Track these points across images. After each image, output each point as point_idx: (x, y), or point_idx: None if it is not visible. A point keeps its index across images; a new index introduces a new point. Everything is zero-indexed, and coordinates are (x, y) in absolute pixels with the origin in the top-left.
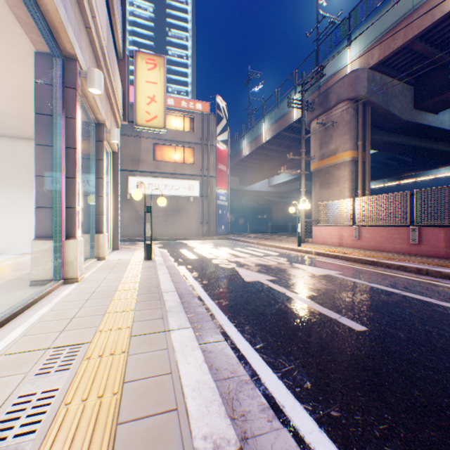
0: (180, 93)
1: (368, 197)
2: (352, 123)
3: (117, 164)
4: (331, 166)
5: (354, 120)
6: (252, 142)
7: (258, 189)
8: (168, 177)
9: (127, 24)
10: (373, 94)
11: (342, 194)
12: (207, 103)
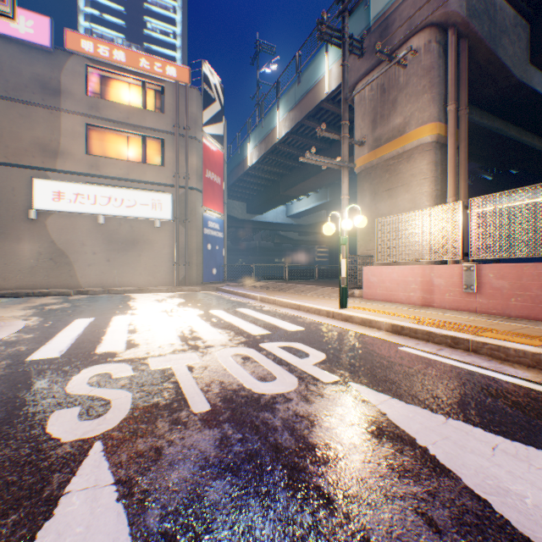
0: None
1: (508, 194)
2: (438, 70)
3: None
4: (395, 158)
5: (441, 65)
6: (260, 143)
7: (272, 220)
8: (115, 185)
9: None
10: (475, 16)
11: (418, 206)
12: (185, 68)
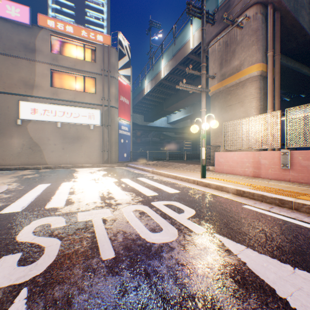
0: None
1: None
2: (261, 31)
3: None
4: (234, 86)
5: (263, 28)
6: (152, 80)
7: (159, 125)
8: (67, 104)
9: None
10: None
11: (249, 115)
12: (108, 36)
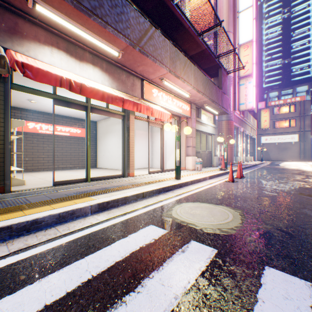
0: (301, 69)
1: None
2: None
3: (255, 140)
4: None
5: None
6: None
7: None
8: (279, 134)
9: (263, 47)
10: None
11: None
12: (302, 96)
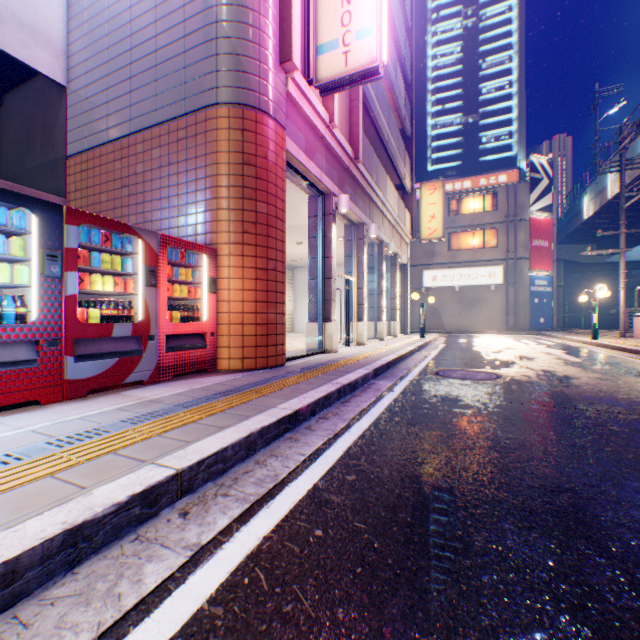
0: (498, 139)
1: None
2: None
3: (407, 272)
4: None
5: None
6: (594, 198)
7: (637, 258)
8: (463, 266)
9: (428, 85)
10: None
11: None
12: (512, 172)
